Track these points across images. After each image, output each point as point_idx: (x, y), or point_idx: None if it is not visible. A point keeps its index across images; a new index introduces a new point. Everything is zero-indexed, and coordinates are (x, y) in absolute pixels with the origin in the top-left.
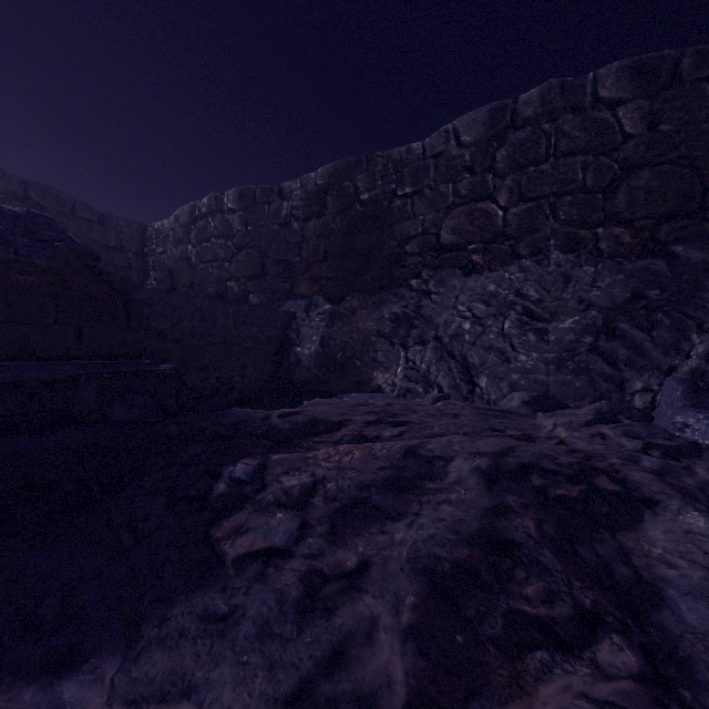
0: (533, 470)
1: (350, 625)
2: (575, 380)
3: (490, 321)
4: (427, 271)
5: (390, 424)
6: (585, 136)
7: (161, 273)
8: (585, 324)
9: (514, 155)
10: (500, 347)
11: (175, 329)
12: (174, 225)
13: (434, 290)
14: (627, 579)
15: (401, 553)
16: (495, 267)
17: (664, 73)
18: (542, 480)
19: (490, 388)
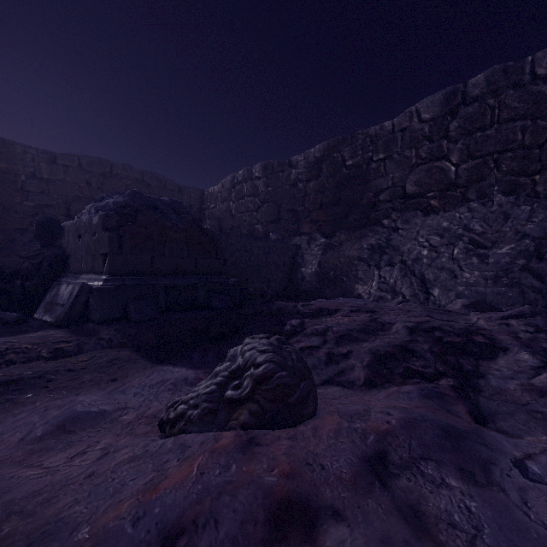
0: (437, 329)
1: (345, 366)
2: (508, 291)
3: (442, 249)
4: (395, 214)
5: (364, 312)
6: (524, 106)
7: (213, 220)
8: (519, 250)
9: (464, 125)
10: (449, 267)
11: (231, 258)
12: (221, 189)
13: (401, 227)
14: (469, 369)
15: (365, 349)
16: (449, 209)
17: None
18: (441, 334)
19: (441, 296)
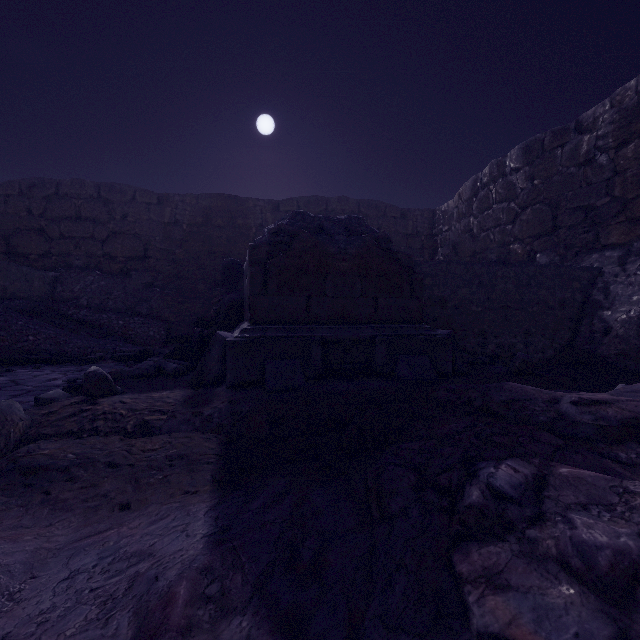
0: None
1: None
2: None
3: None
4: None
5: None
6: None
7: (446, 248)
8: None
9: None
10: None
11: (454, 296)
12: (457, 203)
13: None
14: None
15: None
16: None
17: None
18: None
19: None
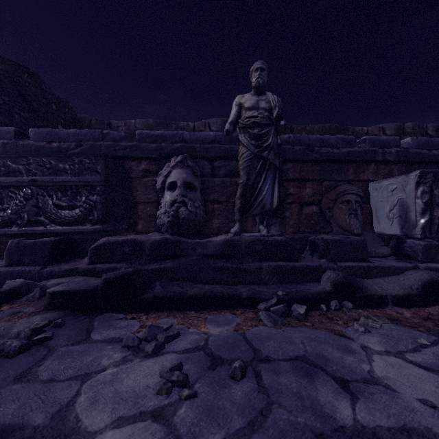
0: None
1: None
2: None
3: None
4: None
5: None
6: None
7: None
8: None
9: None
10: None
11: None
12: None
13: None
14: None
15: None
16: None
17: (86, 123)
18: None
19: None
